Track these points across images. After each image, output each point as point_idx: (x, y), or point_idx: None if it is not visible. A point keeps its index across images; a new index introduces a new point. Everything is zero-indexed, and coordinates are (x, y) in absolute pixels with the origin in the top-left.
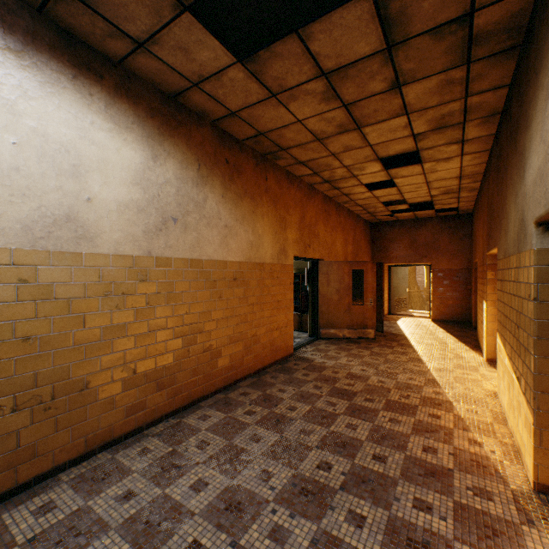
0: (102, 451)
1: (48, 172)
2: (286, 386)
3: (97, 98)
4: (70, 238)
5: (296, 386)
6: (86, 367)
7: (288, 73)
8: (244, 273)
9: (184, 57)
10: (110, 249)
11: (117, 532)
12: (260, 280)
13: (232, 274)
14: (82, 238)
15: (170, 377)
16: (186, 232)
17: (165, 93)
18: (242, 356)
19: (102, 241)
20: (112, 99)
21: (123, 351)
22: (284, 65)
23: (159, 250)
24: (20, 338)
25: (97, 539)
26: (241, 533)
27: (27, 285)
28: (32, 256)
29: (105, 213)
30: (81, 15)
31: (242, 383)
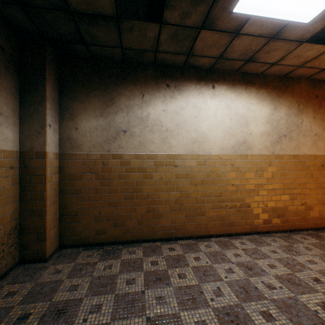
0: (254, 234)
1: (238, 126)
2: None
3: (252, 92)
4: (244, 149)
5: None
6: (249, 199)
7: None
8: None
9: (296, 59)
10: (257, 152)
11: (275, 260)
12: None
13: (319, 162)
14: (248, 149)
15: (282, 212)
16: (290, 141)
17: (280, 75)
18: None
19: (254, 149)
20: (258, 90)
21: (262, 195)
22: None
23: (276, 151)
24: (231, 184)
25: (267, 258)
26: None
27: (233, 166)
28: (234, 157)
29: (255, 138)
30: (251, 66)
31: None
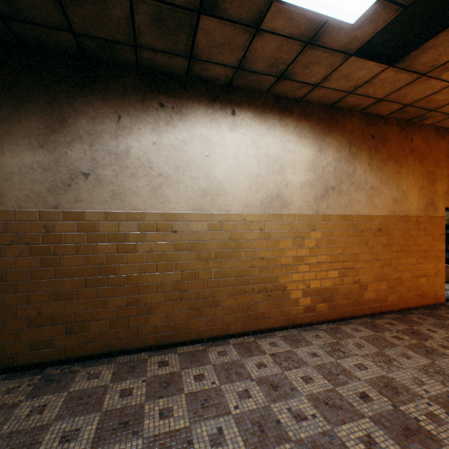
0: (292, 328)
1: (269, 173)
2: (436, 328)
3: (290, 125)
4: (278, 207)
5: (448, 331)
6: (285, 278)
7: (440, 55)
8: (388, 224)
9: (344, 81)
10: (296, 211)
11: (313, 368)
12: (404, 231)
13: (376, 225)
14: (283, 206)
15: (329, 295)
16: (340, 196)
17: (326, 104)
18: (385, 293)
19: (292, 207)
20: (297, 122)
21: (302, 272)
22: (436, 51)
23: (322, 210)
24: (259, 257)
25: (303, 366)
26: (399, 403)
27: (262, 231)
28: (263, 217)
29: (294, 190)
30: (286, 85)
31: (386, 315)
